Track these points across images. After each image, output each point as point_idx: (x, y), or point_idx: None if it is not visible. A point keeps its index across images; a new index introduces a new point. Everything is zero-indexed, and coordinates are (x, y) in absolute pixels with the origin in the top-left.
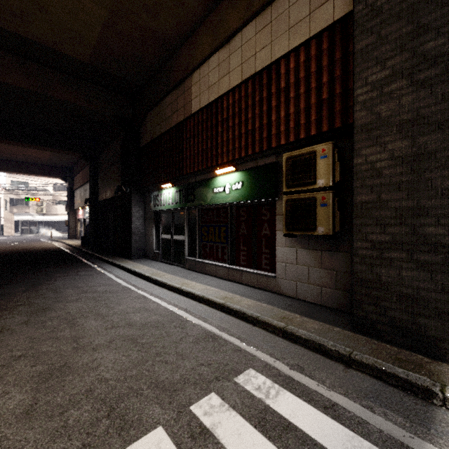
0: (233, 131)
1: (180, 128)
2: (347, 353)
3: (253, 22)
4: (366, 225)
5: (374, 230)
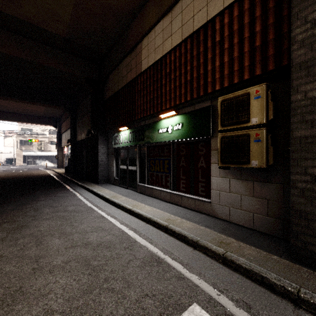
0: (175, 82)
1: (133, 84)
2: (295, 290)
3: None
4: (306, 159)
5: (315, 164)
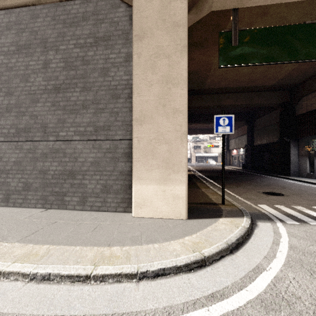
0: None
1: None
2: None
3: None
4: None
5: None
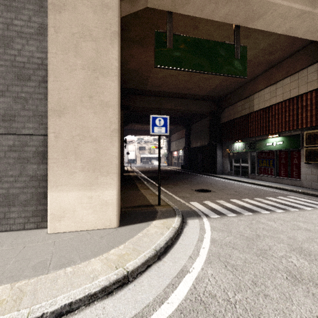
0: (278, 120)
1: (247, 117)
2: None
3: (289, 78)
4: None
5: None
